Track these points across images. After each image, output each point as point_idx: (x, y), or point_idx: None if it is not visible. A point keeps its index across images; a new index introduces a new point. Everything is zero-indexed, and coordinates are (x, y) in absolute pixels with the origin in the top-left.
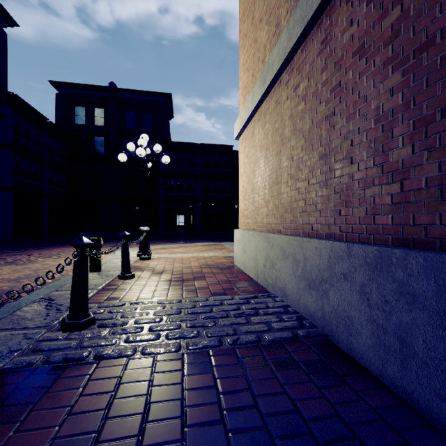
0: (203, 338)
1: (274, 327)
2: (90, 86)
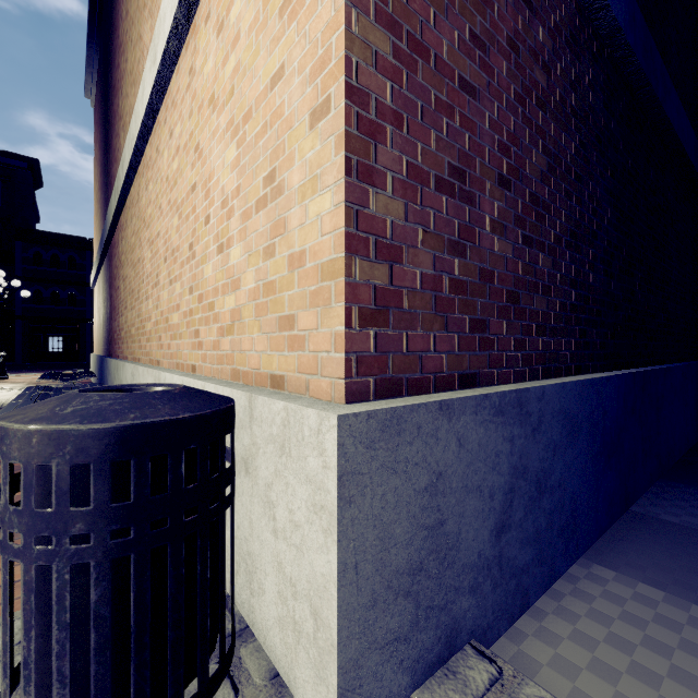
0: None
1: None
2: None
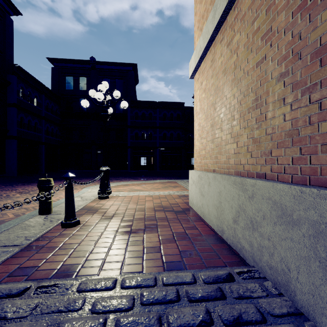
0: None
1: None
2: (76, 60)
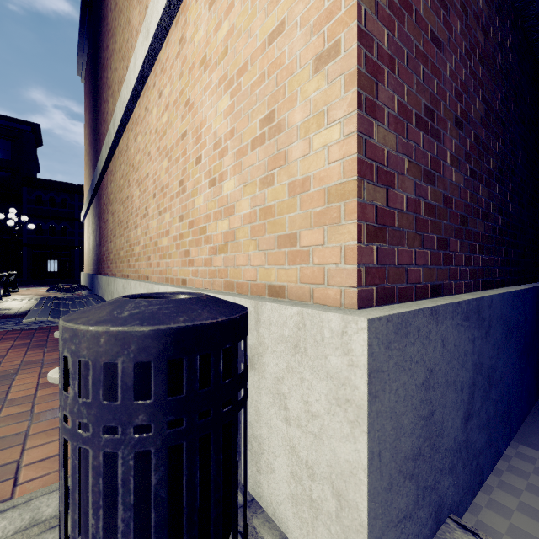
0: None
1: None
2: None
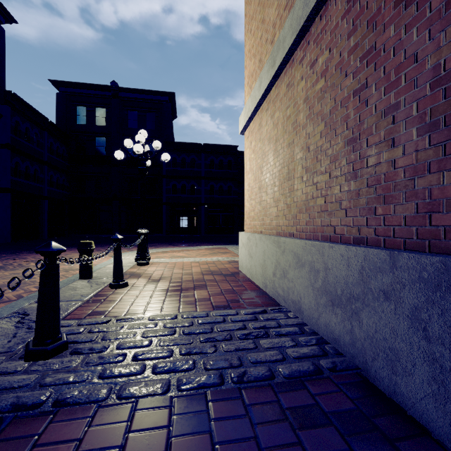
0: (199, 371)
1: (289, 354)
2: (91, 85)
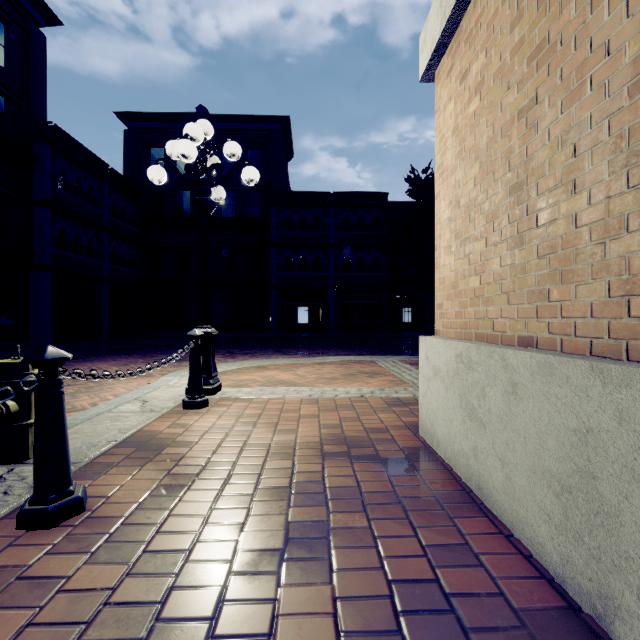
0: None
1: None
2: (170, 114)
